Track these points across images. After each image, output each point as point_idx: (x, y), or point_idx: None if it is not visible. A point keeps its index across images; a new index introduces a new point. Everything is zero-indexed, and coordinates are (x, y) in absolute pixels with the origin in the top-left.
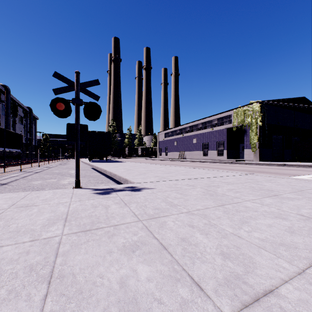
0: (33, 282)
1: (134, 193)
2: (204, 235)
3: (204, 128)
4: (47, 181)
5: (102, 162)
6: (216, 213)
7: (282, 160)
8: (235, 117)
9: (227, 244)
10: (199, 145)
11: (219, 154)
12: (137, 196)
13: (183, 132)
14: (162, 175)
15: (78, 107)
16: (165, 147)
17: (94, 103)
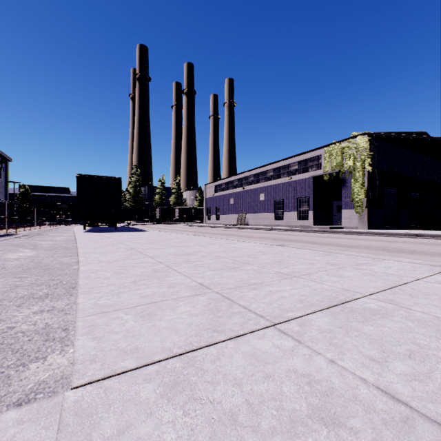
0: None
1: None
2: None
3: (276, 178)
4: None
5: (106, 231)
6: None
7: (398, 226)
8: (327, 158)
9: None
10: (269, 203)
11: (301, 218)
12: None
13: (243, 183)
14: (217, 281)
15: None
16: (215, 207)
17: None
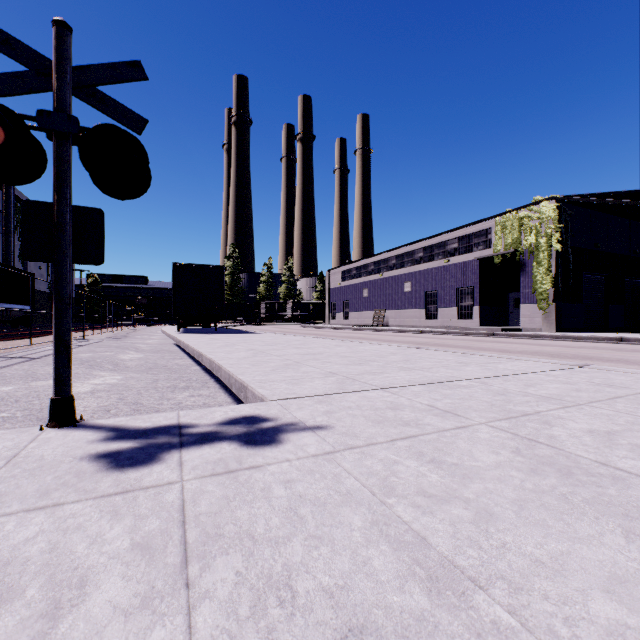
0: None
1: (250, 456)
2: None
3: (428, 260)
4: (33, 384)
5: (205, 332)
6: None
7: (606, 328)
8: (499, 233)
9: None
10: (418, 295)
11: (463, 316)
12: (260, 478)
13: (381, 268)
14: (344, 371)
15: (62, 145)
16: (342, 301)
17: (116, 126)
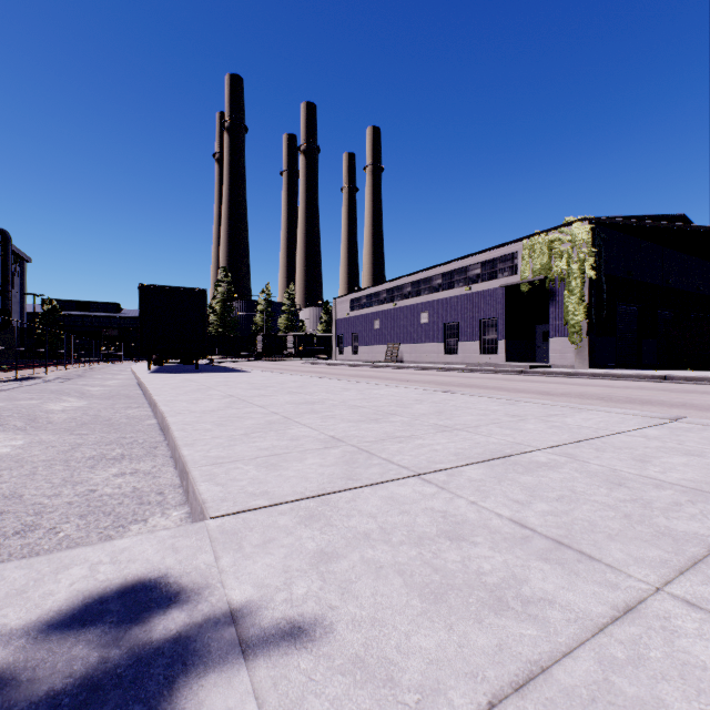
0: None
1: None
2: None
3: (447, 288)
4: None
5: (183, 371)
6: None
7: (639, 364)
8: (526, 258)
9: None
10: (436, 327)
11: (486, 351)
12: None
13: (395, 297)
14: (354, 434)
15: None
16: (351, 334)
17: None
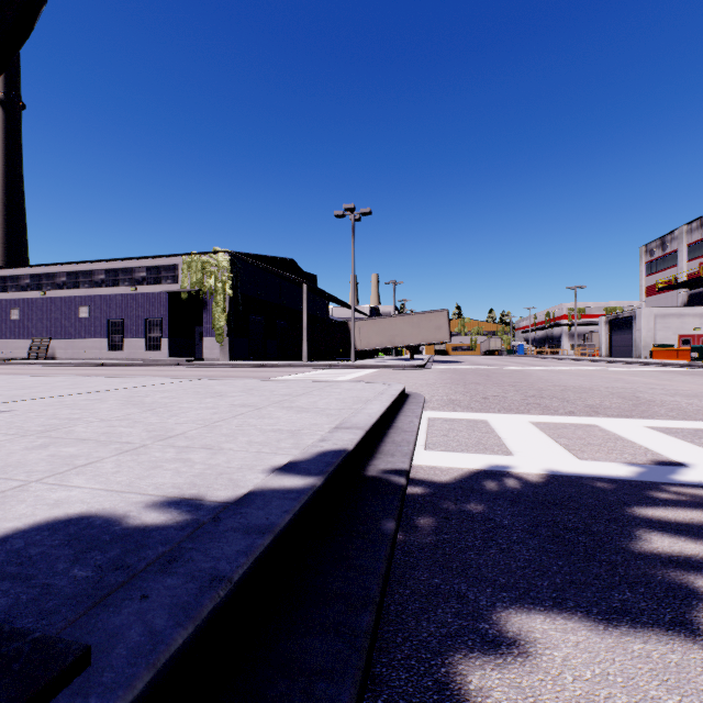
0: None
1: None
2: (130, 428)
3: (112, 285)
4: None
5: None
6: (143, 416)
7: (265, 357)
8: (186, 271)
9: (154, 427)
10: (99, 323)
11: (152, 348)
12: None
13: (44, 285)
14: (9, 393)
15: None
16: None
17: None
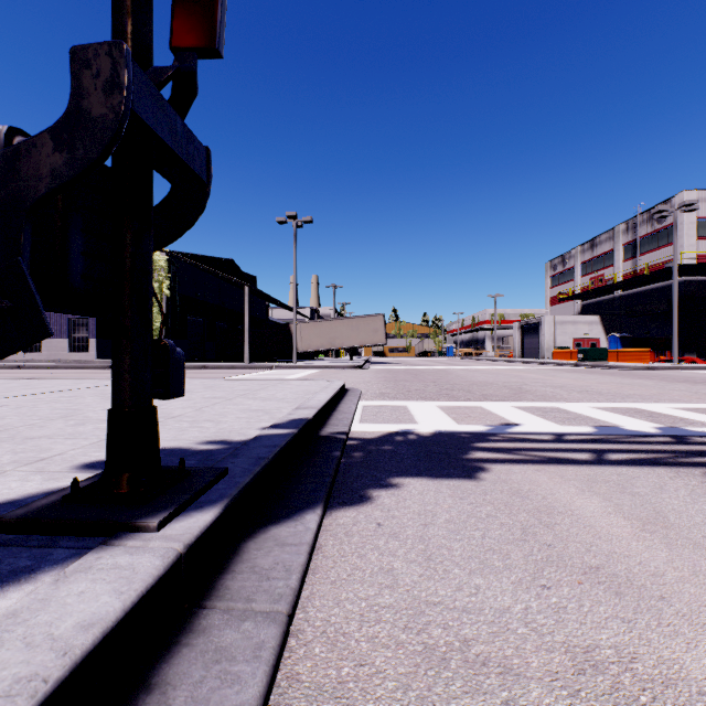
0: (24, 441)
1: None
2: None
3: None
4: None
5: None
6: None
7: (204, 359)
8: None
9: None
10: None
11: (77, 349)
12: None
13: None
14: None
15: None
16: None
17: None
